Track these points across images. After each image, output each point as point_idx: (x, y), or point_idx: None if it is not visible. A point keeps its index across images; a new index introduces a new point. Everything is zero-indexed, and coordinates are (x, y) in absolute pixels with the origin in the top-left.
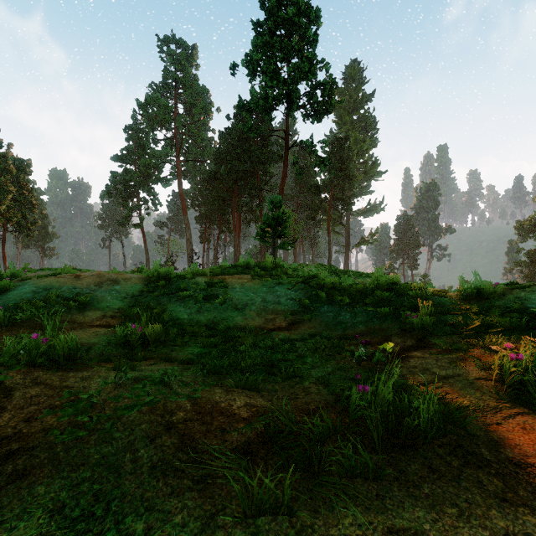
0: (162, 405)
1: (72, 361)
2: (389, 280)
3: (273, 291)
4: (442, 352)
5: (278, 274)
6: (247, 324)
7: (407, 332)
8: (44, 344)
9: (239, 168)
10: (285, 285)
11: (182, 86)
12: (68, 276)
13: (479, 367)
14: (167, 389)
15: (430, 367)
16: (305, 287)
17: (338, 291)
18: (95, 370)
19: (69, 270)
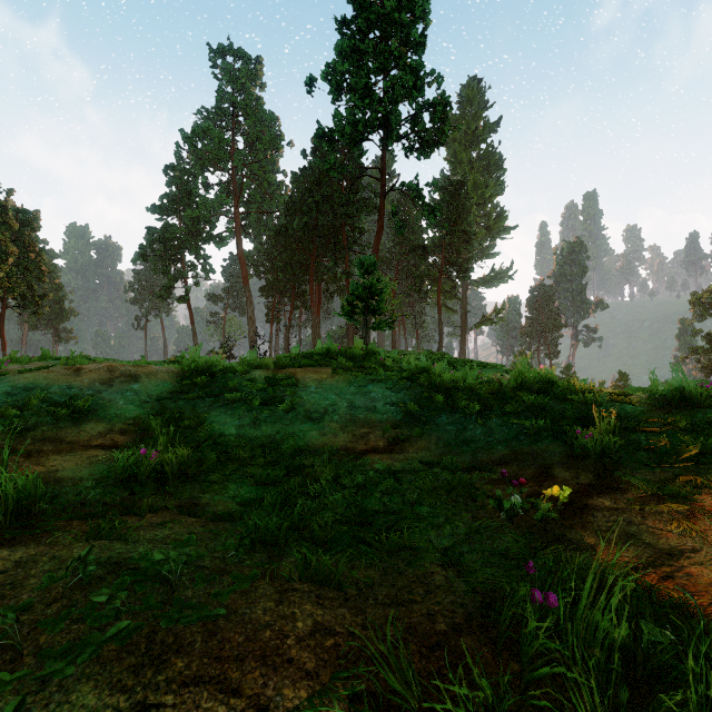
0: (144, 639)
1: (27, 516)
2: (540, 377)
3: (365, 391)
4: (647, 499)
5: (372, 366)
6: (326, 443)
7: (577, 459)
8: None
9: (318, 222)
10: (382, 382)
11: (243, 113)
12: (63, 370)
13: None
14: (168, 590)
15: (636, 530)
16: (412, 386)
17: (462, 391)
18: (53, 540)
19: (77, 359)
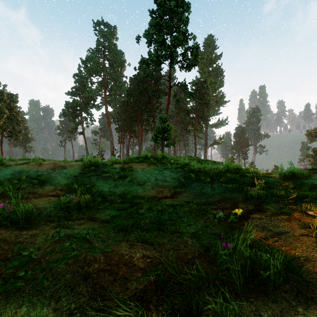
0: (83, 258)
1: (29, 221)
2: (235, 167)
3: (162, 173)
4: (273, 214)
5: (165, 162)
6: (145, 194)
7: (248, 200)
8: (8, 211)
9: (141, 99)
10: (169, 169)
11: (108, 50)
12: (34, 164)
13: (301, 226)
14: (89, 244)
15: (267, 225)
16: (182, 171)
17: (203, 173)
18: (42, 228)
19: (37, 160)
